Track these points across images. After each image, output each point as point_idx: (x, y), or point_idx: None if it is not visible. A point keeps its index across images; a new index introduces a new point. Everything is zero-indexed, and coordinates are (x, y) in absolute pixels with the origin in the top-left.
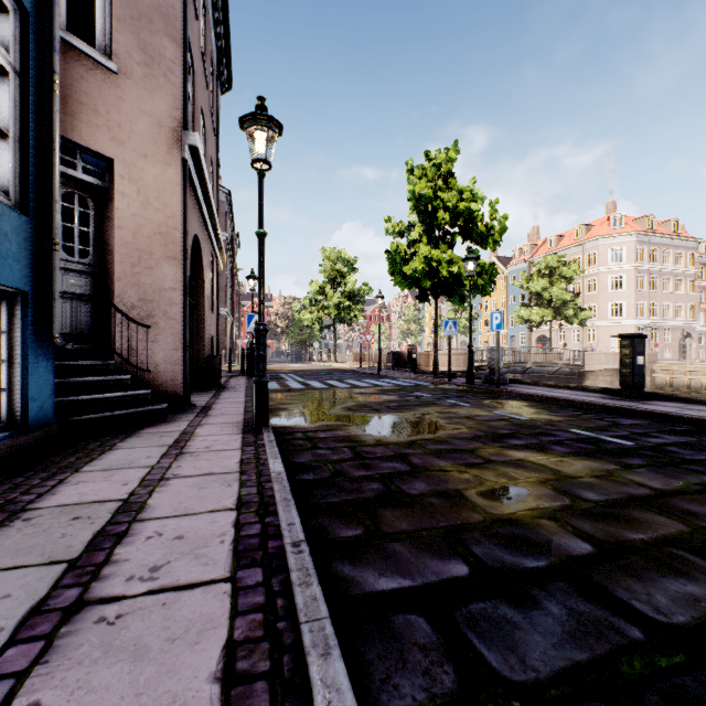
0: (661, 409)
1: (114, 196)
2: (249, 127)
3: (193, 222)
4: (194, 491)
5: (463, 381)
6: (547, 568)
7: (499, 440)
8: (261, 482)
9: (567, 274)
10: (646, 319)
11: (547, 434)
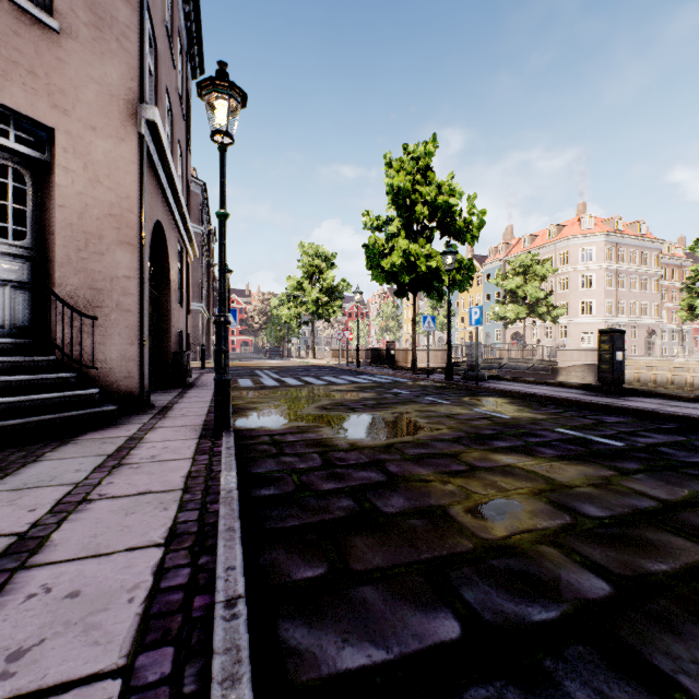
0: (643, 406)
1: (55, 171)
2: (208, 94)
3: (155, 206)
4: (118, 518)
5: (442, 377)
6: (560, 622)
7: (483, 442)
8: (206, 503)
9: (541, 272)
10: (615, 316)
11: (533, 434)
